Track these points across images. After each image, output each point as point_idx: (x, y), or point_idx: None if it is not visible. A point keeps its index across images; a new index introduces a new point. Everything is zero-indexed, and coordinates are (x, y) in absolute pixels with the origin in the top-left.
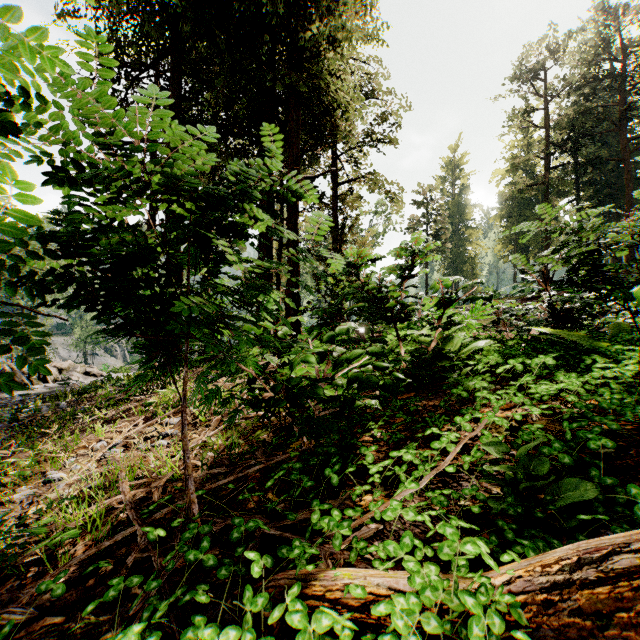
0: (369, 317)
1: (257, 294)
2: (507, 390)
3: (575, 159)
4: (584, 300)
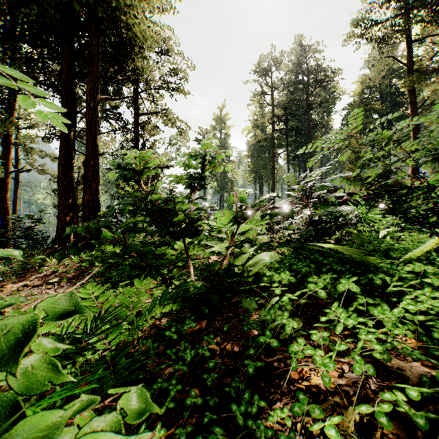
0: (152, 234)
1: None
2: (321, 332)
3: (286, 127)
4: (335, 214)
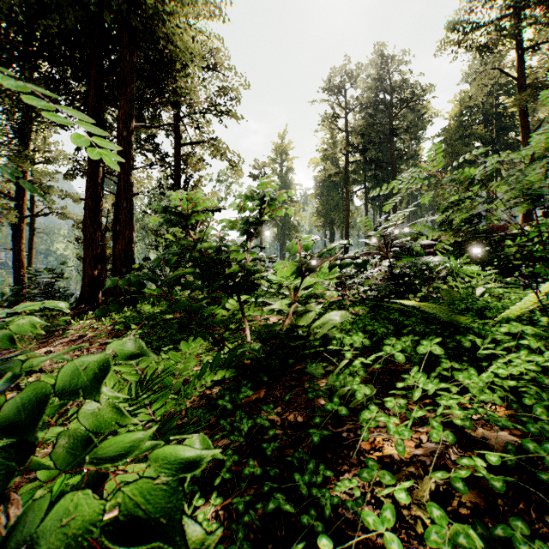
0: (202, 288)
1: None
2: (397, 399)
3: (364, 159)
4: (420, 266)
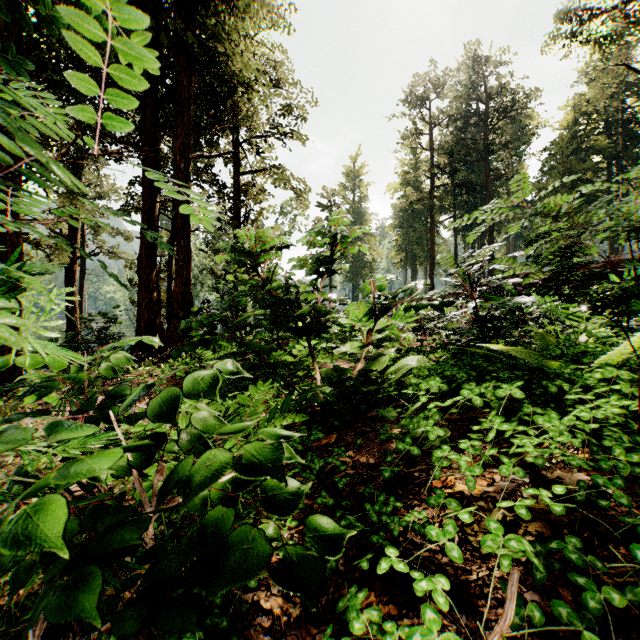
0: (272, 329)
1: (14, 292)
2: (472, 441)
3: (452, 182)
4: (510, 307)
